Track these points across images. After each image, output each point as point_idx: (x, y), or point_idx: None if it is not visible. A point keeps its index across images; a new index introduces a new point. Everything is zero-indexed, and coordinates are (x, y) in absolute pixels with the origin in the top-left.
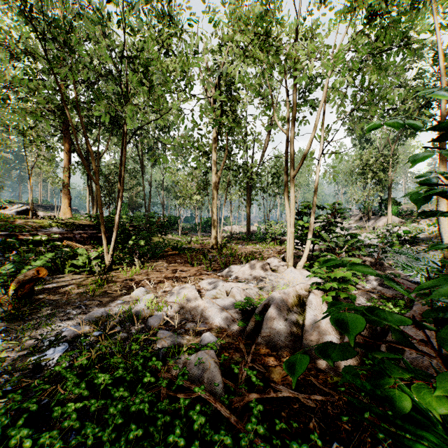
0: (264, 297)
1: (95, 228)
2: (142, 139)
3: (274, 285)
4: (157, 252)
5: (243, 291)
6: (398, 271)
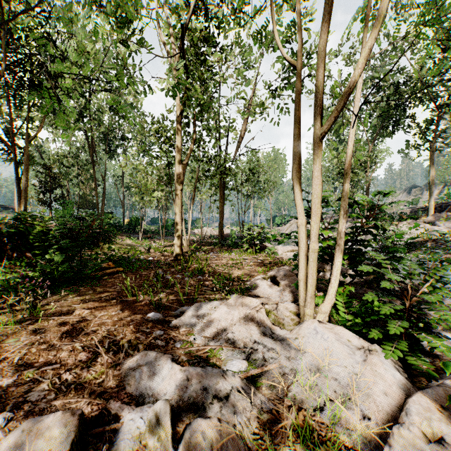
0: (271, 420)
1: (4, 234)
2: (89, 121)
3: (284, 368)
4: (85, 272)
5: (219, 433)
6: (449, 302)
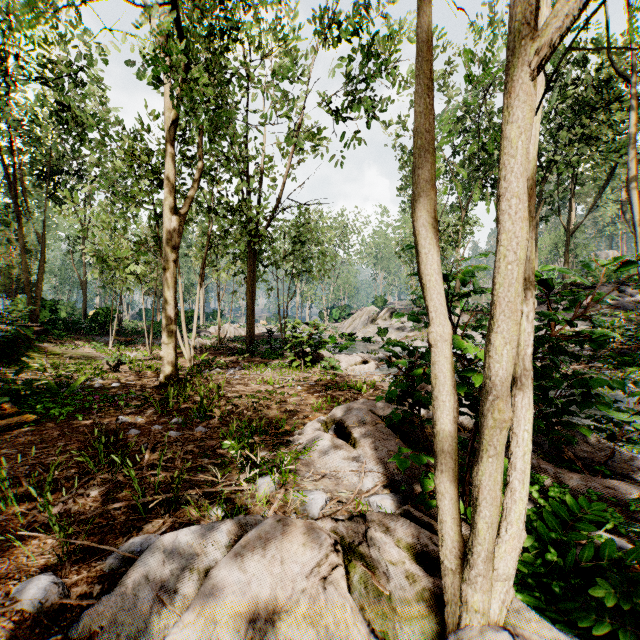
0: None
1: None
2: (4, 132)
3: None
4: None
5: None
6: None
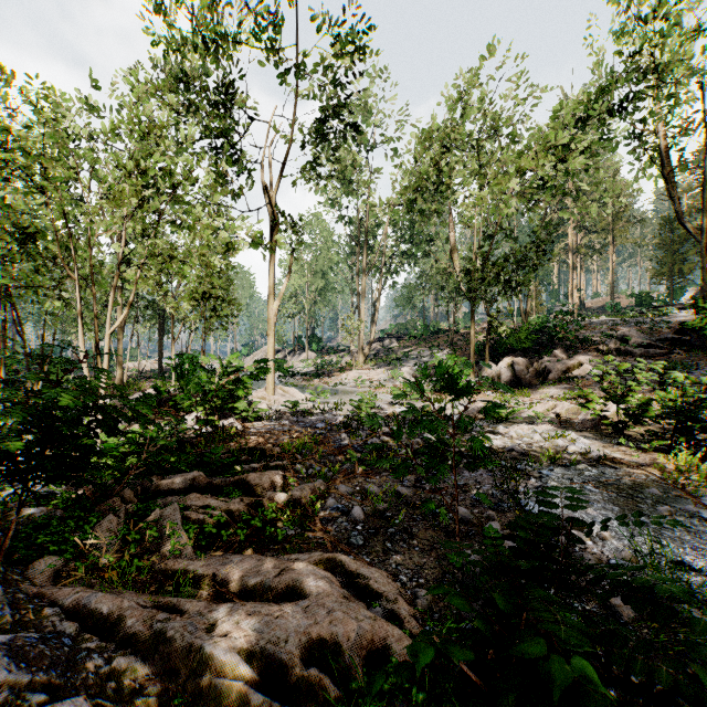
0: None
1: None
2: None
3: None
4: None
5: None
6: None
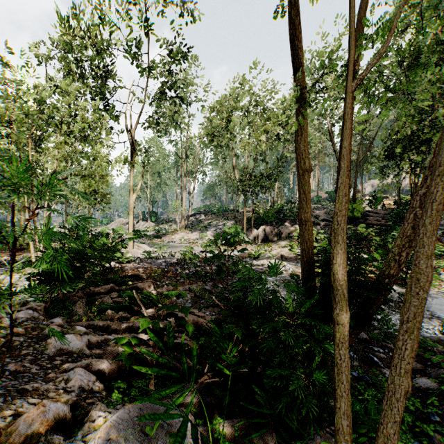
0: None
1: None
2: None
3: None
4: None
5: None
6: None
